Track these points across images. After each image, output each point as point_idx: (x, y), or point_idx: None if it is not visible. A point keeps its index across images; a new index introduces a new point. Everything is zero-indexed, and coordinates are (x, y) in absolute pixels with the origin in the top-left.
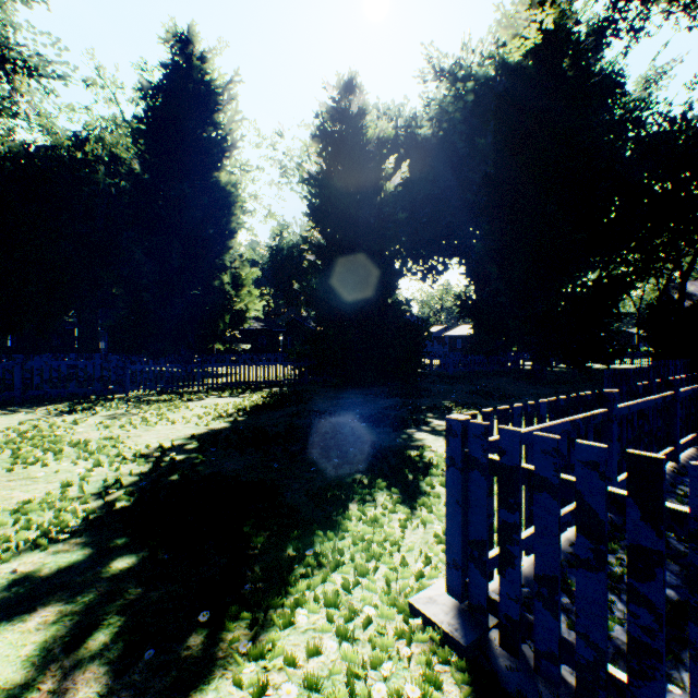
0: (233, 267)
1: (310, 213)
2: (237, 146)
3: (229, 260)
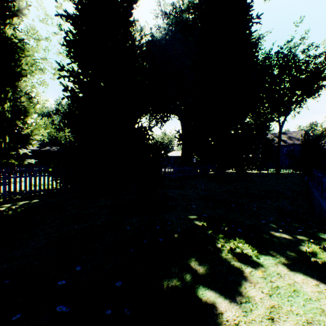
0: (19, 101)
1: (67, 45)
2: (23, 13)
3: (16, 96)
